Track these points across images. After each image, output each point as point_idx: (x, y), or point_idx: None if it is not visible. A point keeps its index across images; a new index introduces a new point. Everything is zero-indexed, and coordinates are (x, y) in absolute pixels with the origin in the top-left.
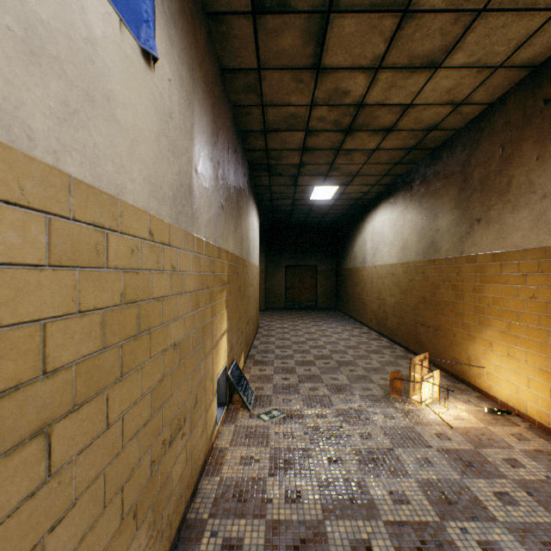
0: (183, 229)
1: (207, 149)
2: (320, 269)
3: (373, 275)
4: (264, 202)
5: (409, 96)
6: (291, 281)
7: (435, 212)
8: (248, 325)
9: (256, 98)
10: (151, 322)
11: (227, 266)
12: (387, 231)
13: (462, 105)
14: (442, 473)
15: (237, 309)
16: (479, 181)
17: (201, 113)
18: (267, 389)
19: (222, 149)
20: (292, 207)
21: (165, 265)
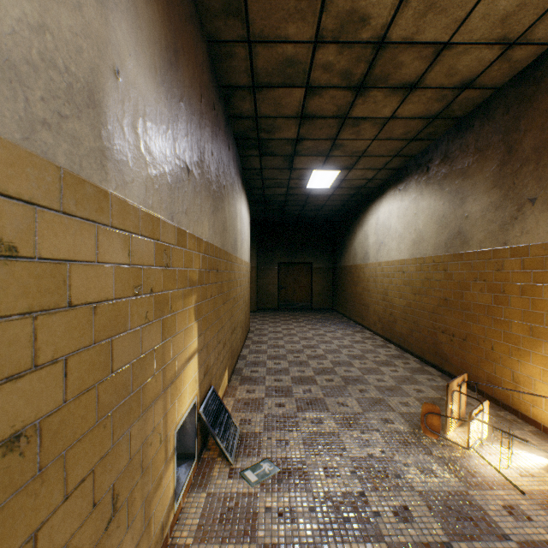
0: (61, 166)
1: (149, 56)
2: (316, 267)
3: (377, 272)
4: (255, 191)
5: (449, 28)
6: (284, 279)
7: (462, 195)
8: (234, 332)
9: (239, 27)
10: None
11: (199, 259)
12: (396, 222)
13: (516, 45)
14: None
15: (216, 316)
16: (533, 149)
17: None
18: (256, 423)
19: (188, 85)
20: (286, 197)
21: None
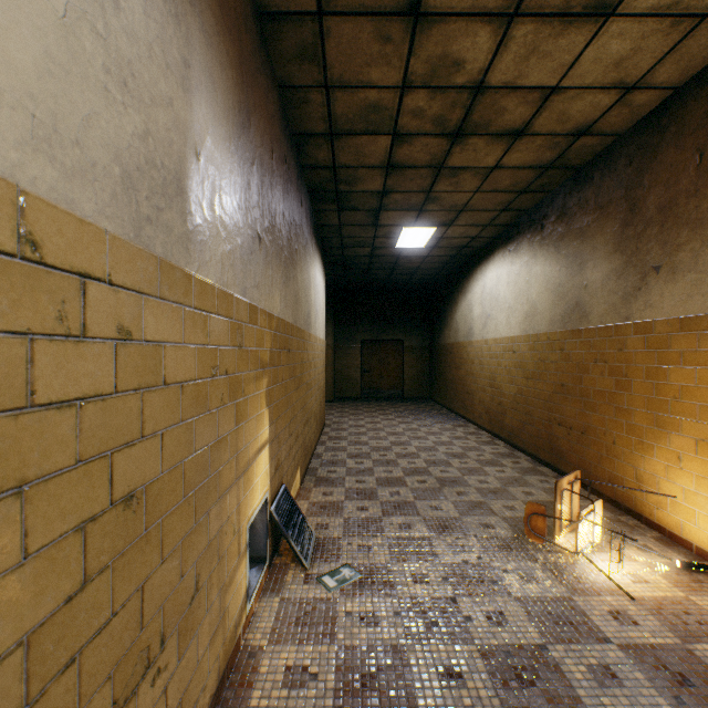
0: (159, 256)
1: (224, 127)
2: (408, 346)
3: (483, 352)
4: (332, 252)
5: (556, 72)
6: (369, 361)
7: (581, 260)
8: (307, 425)
9: (316, 72)
10: (28, 465)
11: (270, 337)
12: (505, 290)
13: (635, 90)
14: (641, 702)
15: (288, 404)
16: (657, 208)
17: (211, 54)
18: (334, 527)
19: (259, 145)
20: (370, 258)
21: (94, 325)
